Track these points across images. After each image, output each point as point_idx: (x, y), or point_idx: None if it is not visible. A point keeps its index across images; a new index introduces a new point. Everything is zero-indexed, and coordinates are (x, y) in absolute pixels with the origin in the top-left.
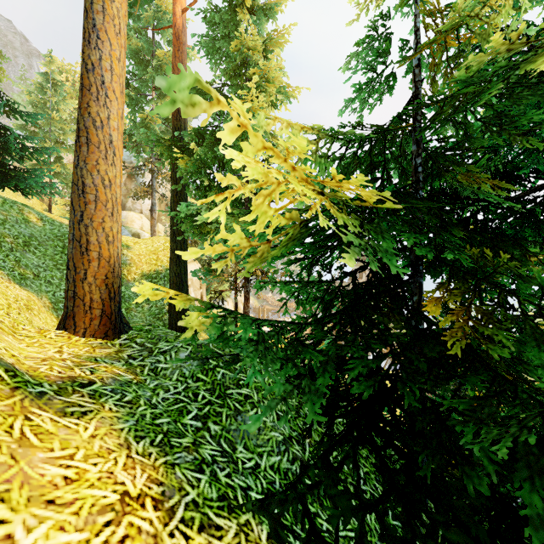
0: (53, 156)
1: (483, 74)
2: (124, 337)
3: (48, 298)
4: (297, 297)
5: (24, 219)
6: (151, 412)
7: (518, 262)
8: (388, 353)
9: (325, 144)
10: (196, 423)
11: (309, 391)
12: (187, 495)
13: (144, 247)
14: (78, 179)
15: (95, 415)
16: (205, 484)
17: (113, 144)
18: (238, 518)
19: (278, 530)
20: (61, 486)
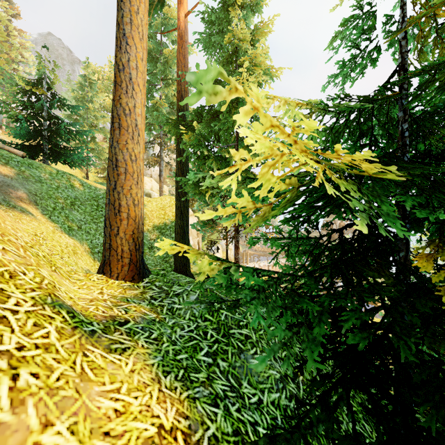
0: (89, 137)
1: None
2: (146, 280)
3: (87, 245)
4: (286, 249)
5: (70, 185)
6: (173, 348)
7: None
8: (380, 306)
9: (317, 116)
10: (208, 359)
11: (307, 339)
12: (208, 430)
13: (155, 205)
14: (113, 156)
15: (132, 351)
16: (221, 419)
17: (138, 126)
18: None
19: None
20: (113, 418)
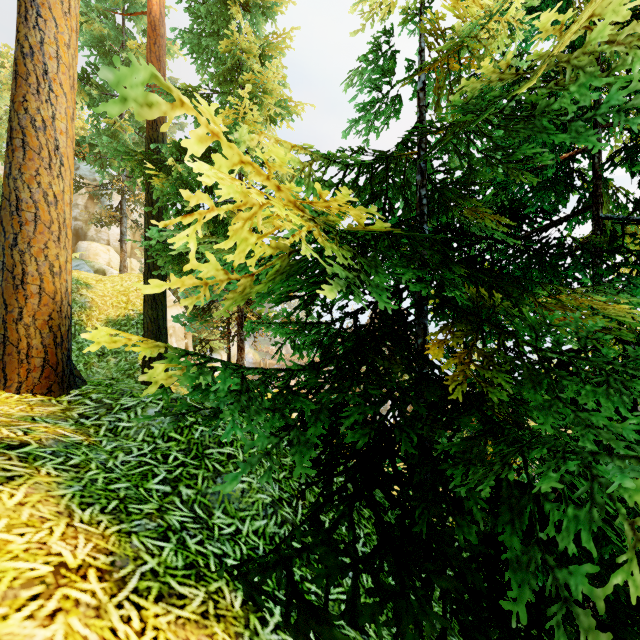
0: None
1: (477, 103)
2: (75, 392)
3: None
4: (293, 342)
5: None
6: (105, 477)
7: (519, 301)
8: (388, 399)
9: (321, 166)
10: (164, 488)
11: (299, 443)
12: (144, 565)
13: (111, 287)
14: (10, 192)
15: (26, 480)
16: (169, 553)
17: (60, 150)
18: (207, 586)
19: (255, 596)
20: None
